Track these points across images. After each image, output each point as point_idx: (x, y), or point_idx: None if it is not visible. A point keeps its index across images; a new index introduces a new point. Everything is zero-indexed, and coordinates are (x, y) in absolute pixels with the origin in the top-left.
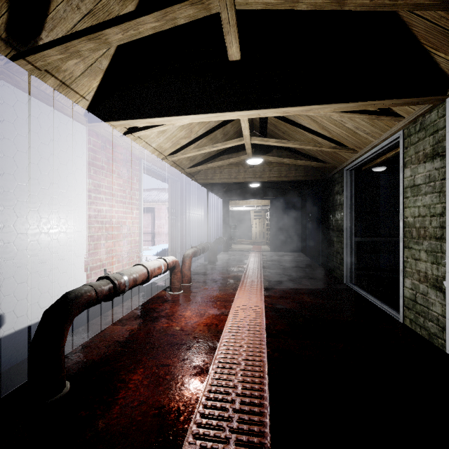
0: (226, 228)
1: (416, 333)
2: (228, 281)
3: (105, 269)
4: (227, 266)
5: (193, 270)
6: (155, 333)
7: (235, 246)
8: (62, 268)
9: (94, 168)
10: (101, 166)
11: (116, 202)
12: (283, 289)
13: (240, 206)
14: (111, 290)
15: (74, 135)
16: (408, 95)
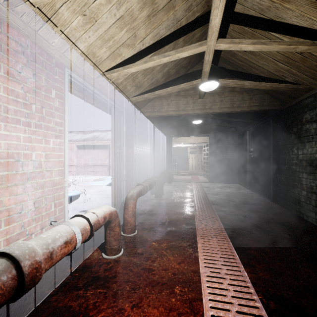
0: (169, 161)
1: None
2: (181, 228)
3: None
4: (174, 202)
5: (139, 207)
6: None
7: (176, 177)
8: None
9: None
10: None
11: (1, 120)
12: (261, 248)
13: (179, 143)
14: None
15: None
16: None
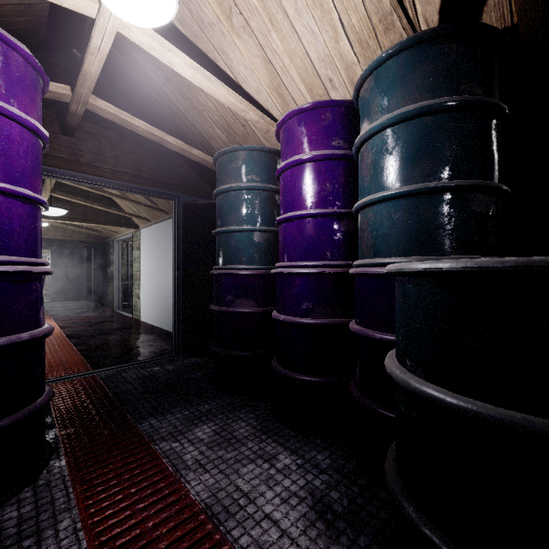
0: None
1: (135, 318)
2: None
3: None
4: None
5: None
6: None
7: None
8: None
9: None
10: None
11: None
12: (69, 317)
13: None
14: None
15: None
16: (126, 227)
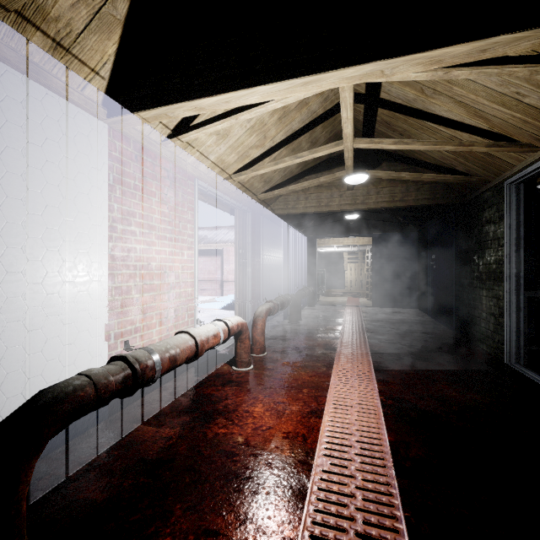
0: (312, 275)
1: None
2: (318, 352)
3: (127, 342)
4: (315, 328)
5: (268, 332)
6: (204, 447)
7: (323, 298)
8: (67, 337)
9: (121, 187)
10: (133, 185)
11: (156, 238)
12: (405, 370)
13: (330, 246)
14: (127, 380)
15: (87, 136)
16: None
